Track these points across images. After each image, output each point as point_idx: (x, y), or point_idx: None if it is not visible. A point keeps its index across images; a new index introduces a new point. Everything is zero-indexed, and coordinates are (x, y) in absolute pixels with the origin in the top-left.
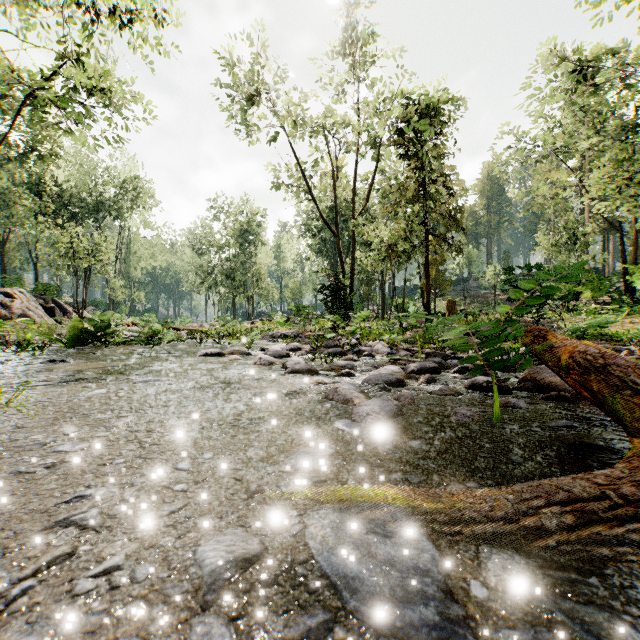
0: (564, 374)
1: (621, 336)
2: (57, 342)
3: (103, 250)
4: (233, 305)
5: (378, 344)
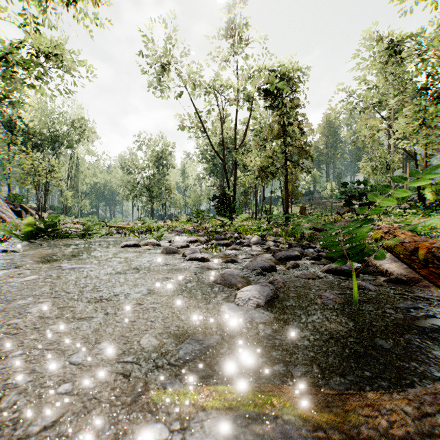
0: (413, 265)
1: (421, 231)
2: (14, 236)
3: (57, 170)
4: (151, 209)
5: (254, 237)
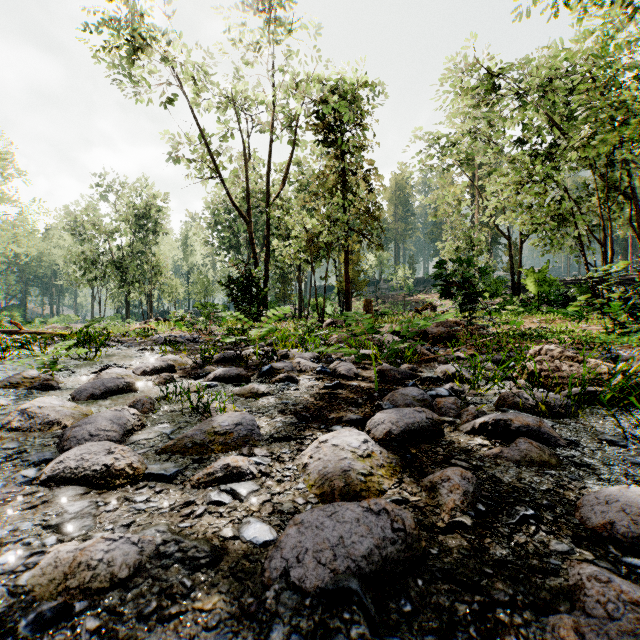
0: None
1: (553, 336)
2: None
3: None
4: (126, 302)
5: (300, 354)
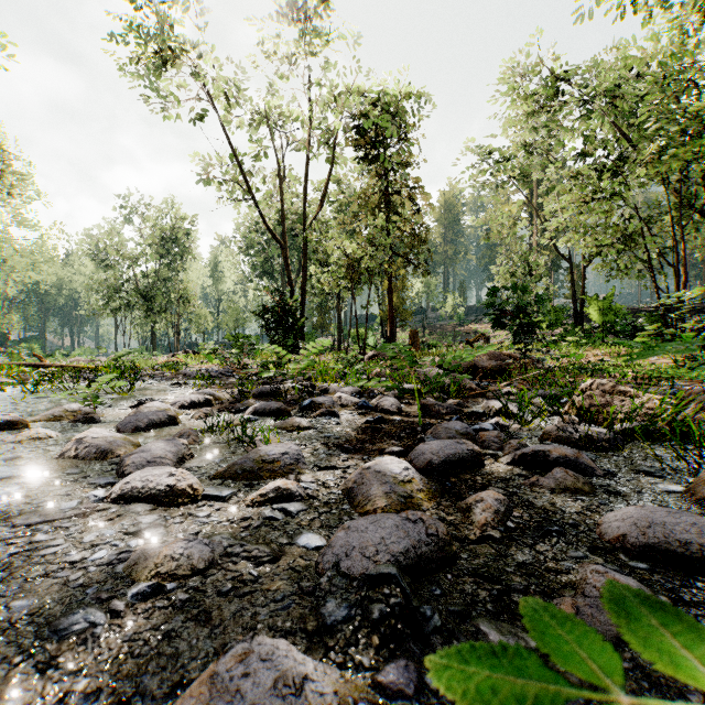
0: None
1: (616, 371)
2: None
3: None
4: (152, 333)
5: (341, 389)
